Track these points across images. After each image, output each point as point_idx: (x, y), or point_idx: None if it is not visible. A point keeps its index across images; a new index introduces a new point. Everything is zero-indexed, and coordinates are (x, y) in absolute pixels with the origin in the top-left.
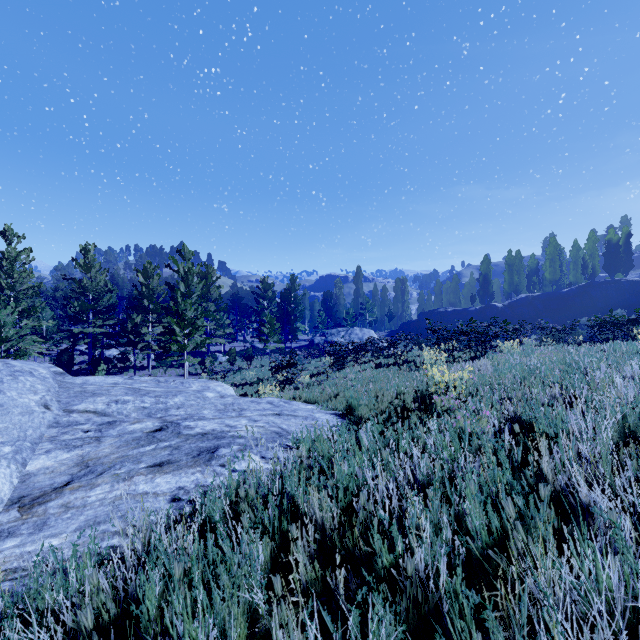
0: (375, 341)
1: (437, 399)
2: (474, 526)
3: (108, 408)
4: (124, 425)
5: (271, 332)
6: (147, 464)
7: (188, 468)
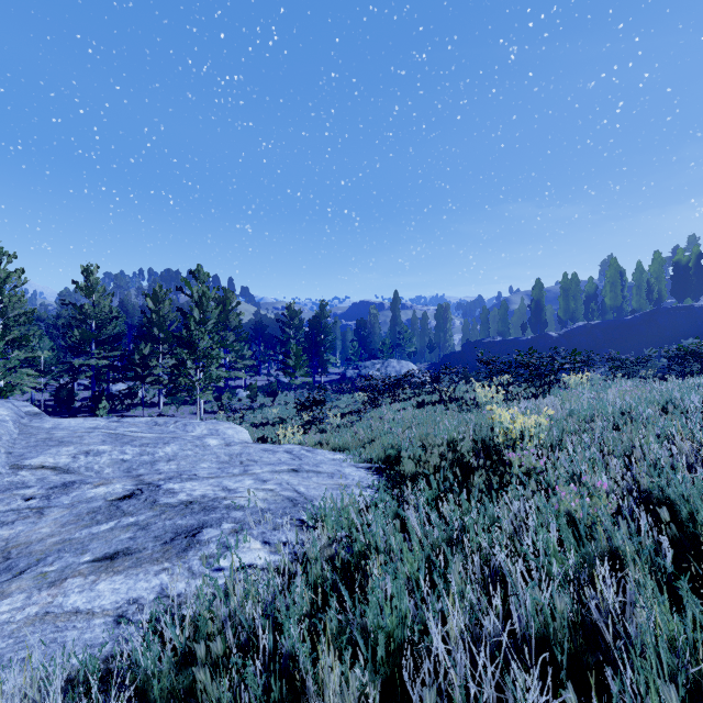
0: (415, 375)
1: (513, 456)
2: None
3: (74, 462)
4: (84, 488)
5: (297, 364)
6: (94, 555)
7: (151, 564)
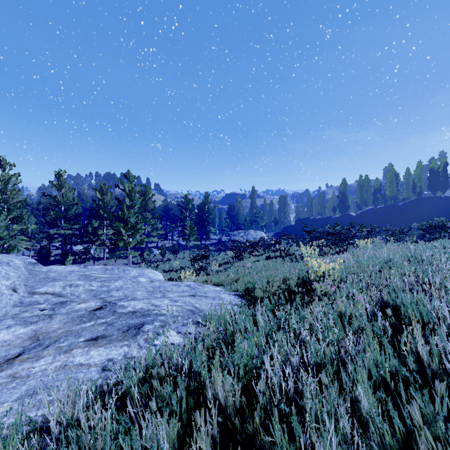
0: (265, 240)
1: (317, 285)
2: (369, 415)
3: (63, 290)
4: (73, 304)
5: (191, 233)
6: (85, 338)
7: (118, 342)
